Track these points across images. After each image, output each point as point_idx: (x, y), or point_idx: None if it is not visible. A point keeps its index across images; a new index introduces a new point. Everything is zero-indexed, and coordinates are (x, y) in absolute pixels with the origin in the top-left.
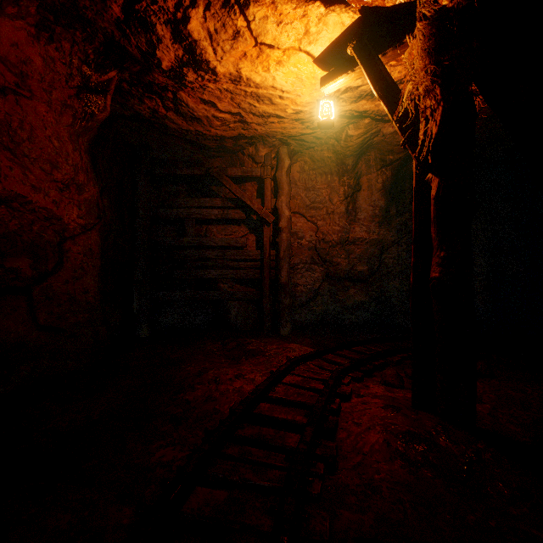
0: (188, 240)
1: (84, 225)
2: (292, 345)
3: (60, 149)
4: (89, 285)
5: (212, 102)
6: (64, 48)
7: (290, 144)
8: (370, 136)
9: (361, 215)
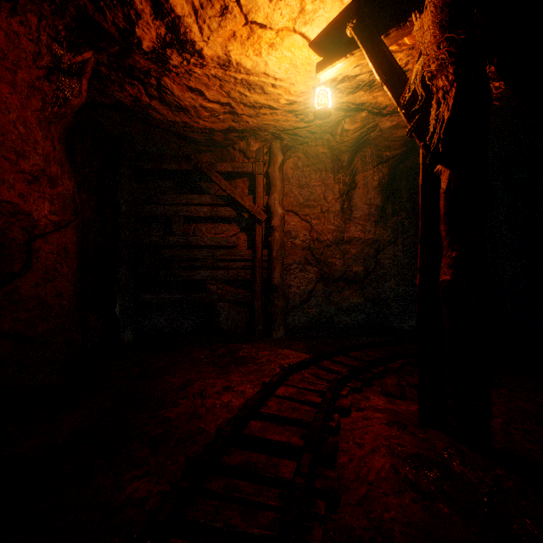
0: (175, 239)
1: (57, 221)
2: (285, 351)
3: (27, 137)
4: (63, 288)
5: (199, 90)
6: (30, 22)
7: (283, 139)
8: (367, 130)
9: (357, 213)
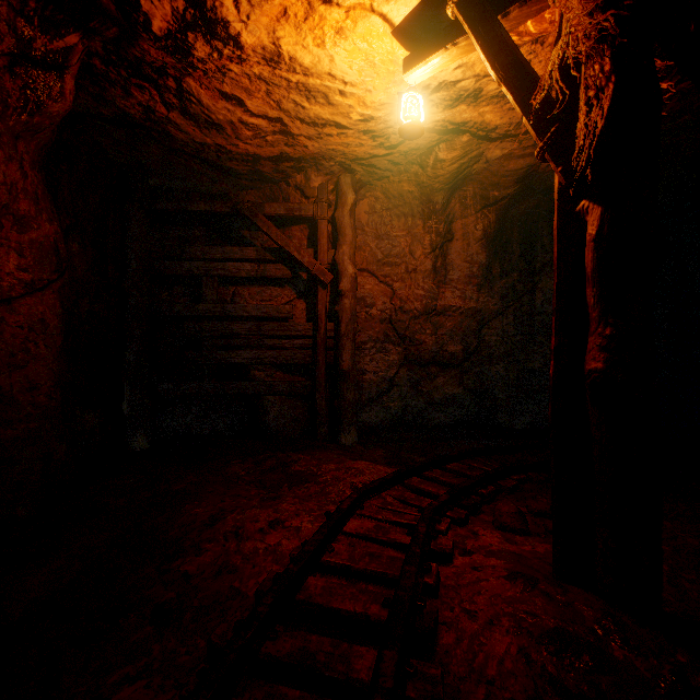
0: (207, 308)
1: (30, 281)
2: (358, 464)
3: None
4: (39, 377)
5: (238, 97)
6: None
7: (355, 172)
8: (468, 161)
9: (454, 274)
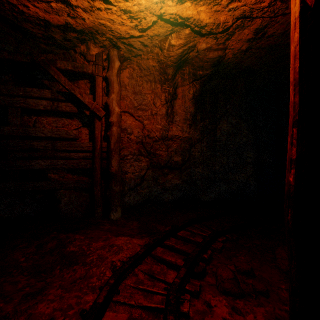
0: (11, 129)
1: None
2: (119, 240)
3: None
4: None
5: None
6: None
7: (120, 48)
8: (188, 49)
9: (177, 117)
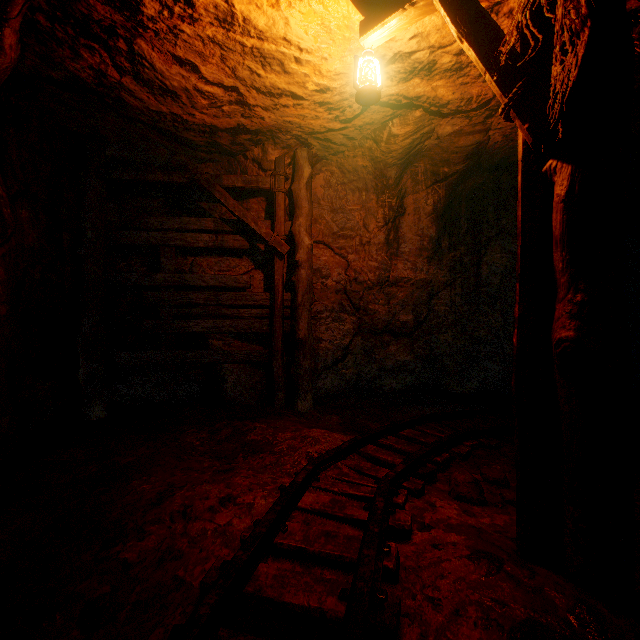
0: (165, 277)
1: None
2: (314, 432)
3: None
4: None
5: (192, 62)
6: None
7: (311, 146)
8: (420, 137)
9: (406, 247)
